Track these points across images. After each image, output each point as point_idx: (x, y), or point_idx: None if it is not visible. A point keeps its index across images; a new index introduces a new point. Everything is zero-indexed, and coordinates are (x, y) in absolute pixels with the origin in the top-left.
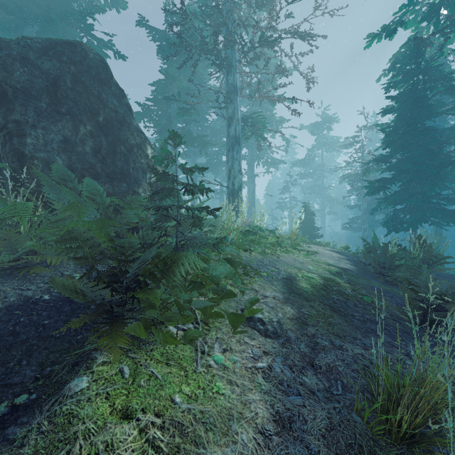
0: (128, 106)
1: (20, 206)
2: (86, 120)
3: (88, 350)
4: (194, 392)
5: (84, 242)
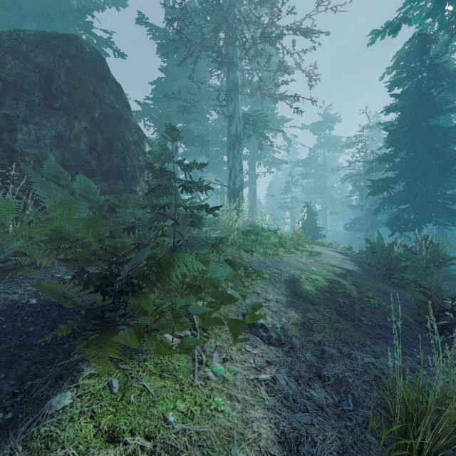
0: (125, 103)
1: (4, 203)
2: (81, 116)
3: (74, 360)
4: (190, 409)
5: (74, 243)
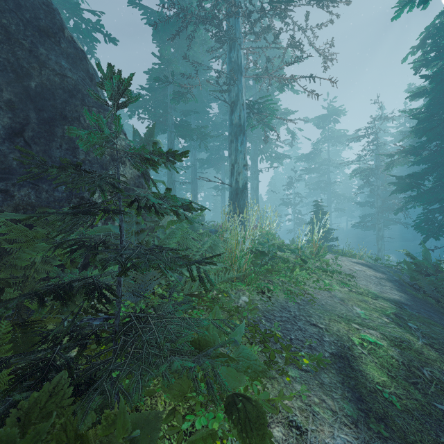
0: (88, 74)
1: None
2: (4, 84)
3: None
4: None
5: None
